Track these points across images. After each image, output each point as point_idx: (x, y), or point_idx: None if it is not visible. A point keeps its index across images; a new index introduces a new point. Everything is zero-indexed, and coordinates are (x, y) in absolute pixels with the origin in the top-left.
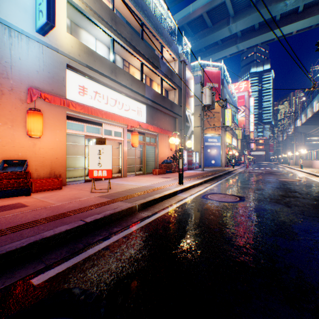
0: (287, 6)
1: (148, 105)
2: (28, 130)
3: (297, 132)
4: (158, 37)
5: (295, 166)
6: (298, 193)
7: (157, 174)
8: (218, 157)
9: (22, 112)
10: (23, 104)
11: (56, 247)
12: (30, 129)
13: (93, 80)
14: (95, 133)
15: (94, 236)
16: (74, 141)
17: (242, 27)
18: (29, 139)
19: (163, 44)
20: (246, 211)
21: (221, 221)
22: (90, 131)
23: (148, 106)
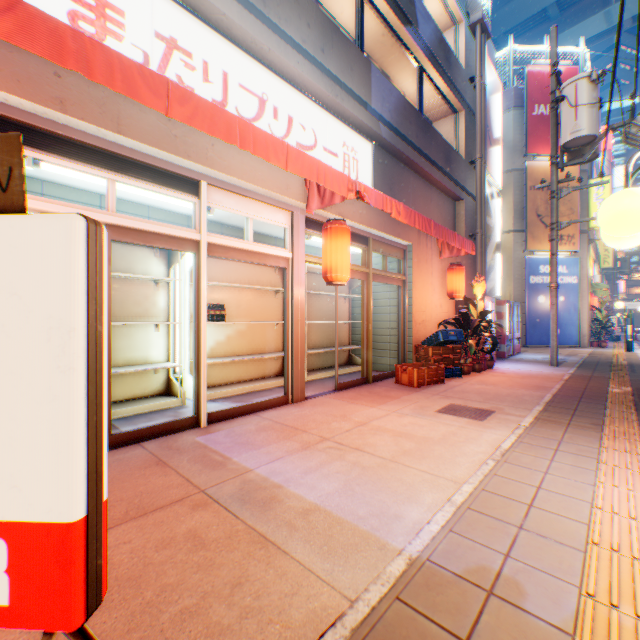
0: None
1: (378, 143)
2: None
3: None
4: None
5: None
6: None
7: (414, 385)
8: (570, 319)
9: None
10: None
11: None
12: None
13: None
14: None
15: None
16: None
17: None
18: None
19: None
20: None
21: None
22: None
23: (378, 149)
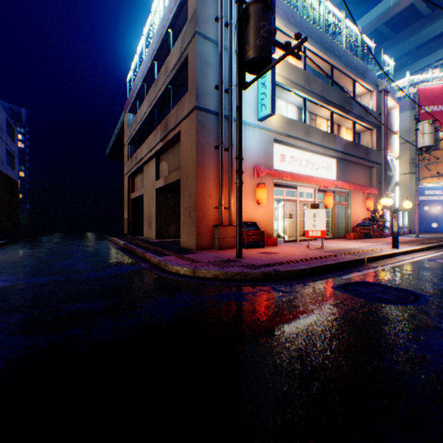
0: None
1: (337, 158)
2: (258, 199)
3: None
4: (349, 74)
5: None
6: None
7: (351, 239)
8: None
9: (250, 186)
10: (250, 179)
11: (332, 271)
12: (260, 199)
13: (289, 147)
14: (282, 195)
15: (349, 269)
16: None
17: None
18: (253, 206)
19: (356, 79)
20: None
21: None
22: (278, 194)
23: (337, 160)
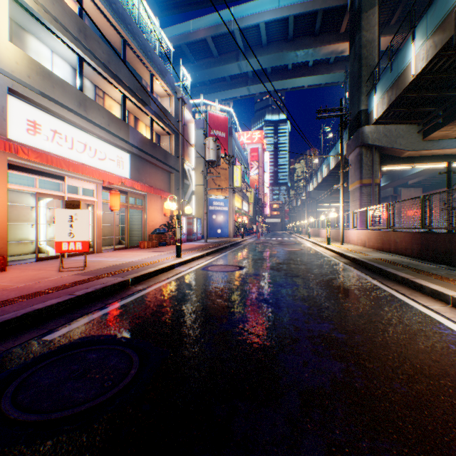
0: (298, 57)
1: (133, 154)
2: None
3: (310, 198)
4: (147, 63)
5: (306, 236)
6: (293, 260)
7: (146, 248)
8: (226, 225)
9: None
10: None
11: (50, 319)
12: None
13: (50, 114)
14: (49, 189)
15: (90, 307)
16: (13, 200)
17: (254, 68)
18: None
19: (155, 72)
20: (242, 277)
21: (217, 286)
22: (40, 186)
23: (133, 156)
